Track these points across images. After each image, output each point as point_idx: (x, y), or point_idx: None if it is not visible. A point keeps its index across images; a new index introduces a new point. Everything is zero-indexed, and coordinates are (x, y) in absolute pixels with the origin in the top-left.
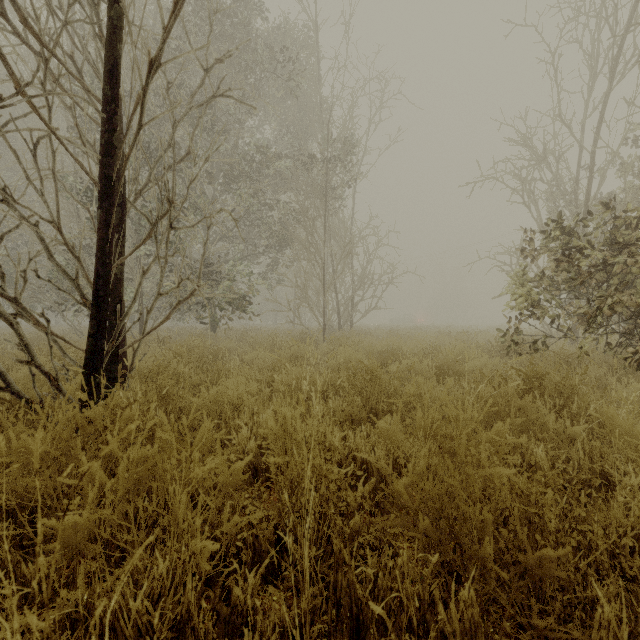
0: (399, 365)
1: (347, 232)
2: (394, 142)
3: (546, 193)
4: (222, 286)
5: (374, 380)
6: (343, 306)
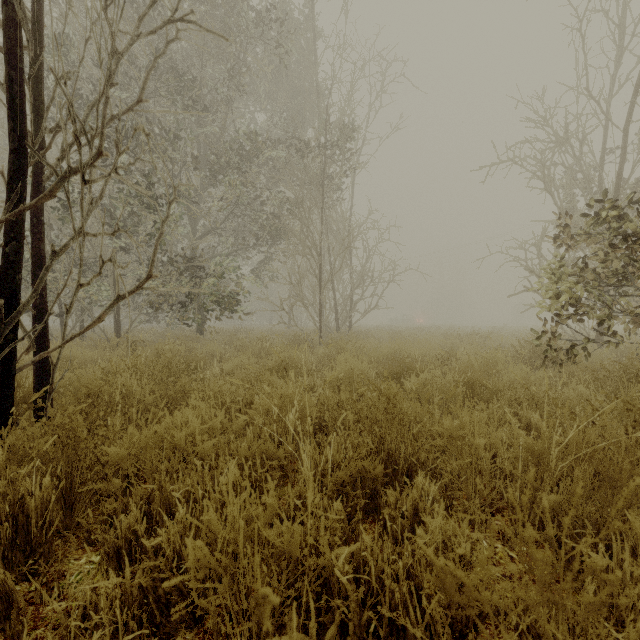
0: (416, 380)
1: (345, 226)
2: (396, 130)
3: (568, 179)
4: (206, 283)
5: (391, 410)
6: (341, 305)
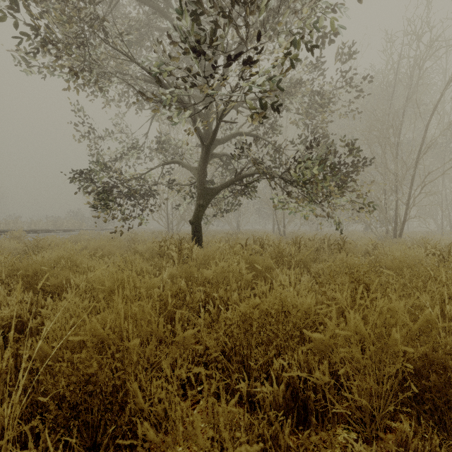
0: None
1: None
2: None
3: None
4: None
5: None
6: None
